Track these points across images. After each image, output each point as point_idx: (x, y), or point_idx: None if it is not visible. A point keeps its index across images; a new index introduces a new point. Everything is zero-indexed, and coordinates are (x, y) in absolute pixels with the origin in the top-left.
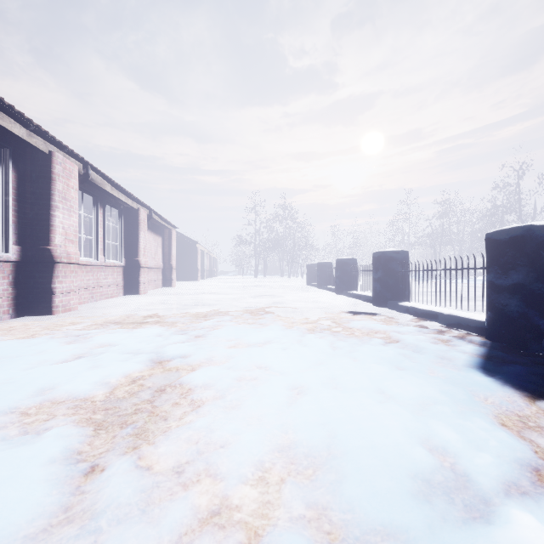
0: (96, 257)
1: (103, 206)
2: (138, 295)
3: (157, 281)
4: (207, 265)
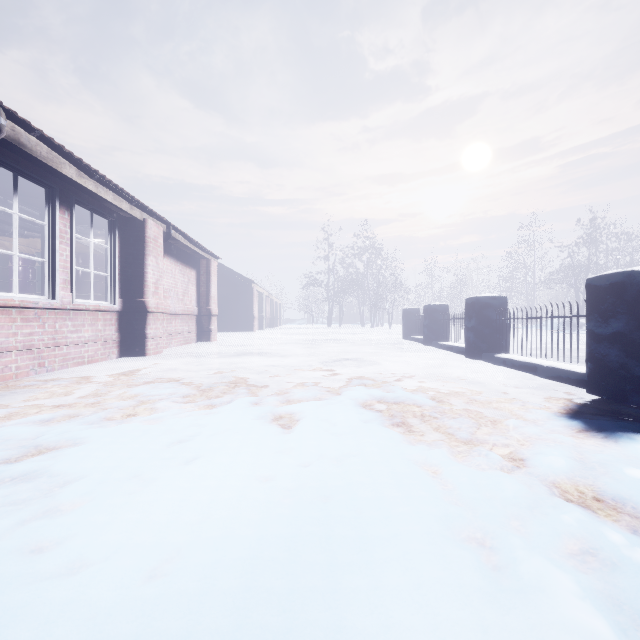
0: (52, 295)
1: (69, 208)
2: (145, 356)
3: (188, 333)
4: (268, 311)
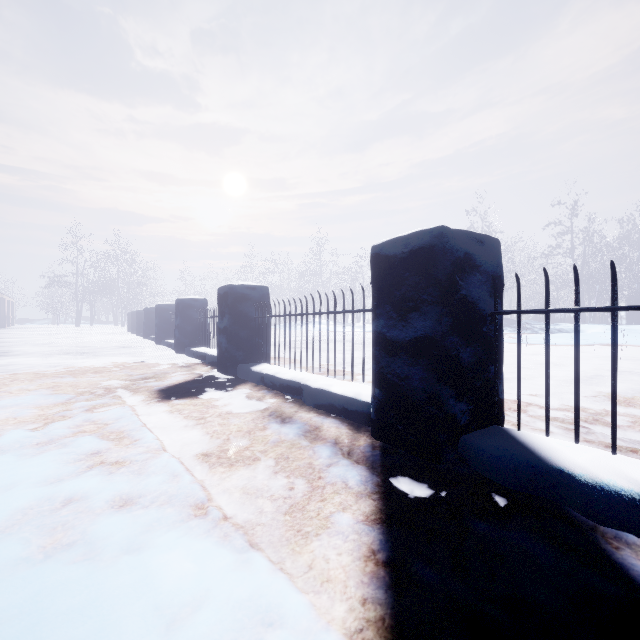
0: None
1: None
2: None
3: None
4: None
